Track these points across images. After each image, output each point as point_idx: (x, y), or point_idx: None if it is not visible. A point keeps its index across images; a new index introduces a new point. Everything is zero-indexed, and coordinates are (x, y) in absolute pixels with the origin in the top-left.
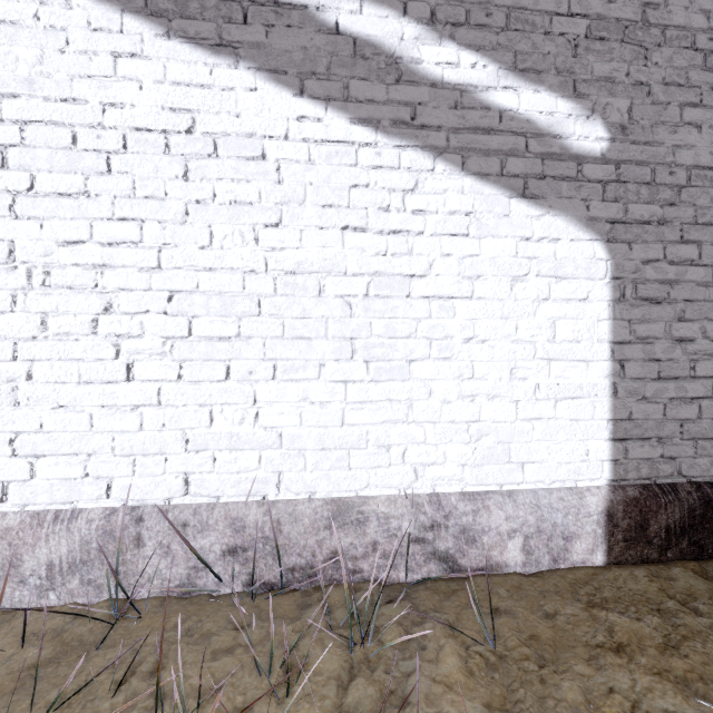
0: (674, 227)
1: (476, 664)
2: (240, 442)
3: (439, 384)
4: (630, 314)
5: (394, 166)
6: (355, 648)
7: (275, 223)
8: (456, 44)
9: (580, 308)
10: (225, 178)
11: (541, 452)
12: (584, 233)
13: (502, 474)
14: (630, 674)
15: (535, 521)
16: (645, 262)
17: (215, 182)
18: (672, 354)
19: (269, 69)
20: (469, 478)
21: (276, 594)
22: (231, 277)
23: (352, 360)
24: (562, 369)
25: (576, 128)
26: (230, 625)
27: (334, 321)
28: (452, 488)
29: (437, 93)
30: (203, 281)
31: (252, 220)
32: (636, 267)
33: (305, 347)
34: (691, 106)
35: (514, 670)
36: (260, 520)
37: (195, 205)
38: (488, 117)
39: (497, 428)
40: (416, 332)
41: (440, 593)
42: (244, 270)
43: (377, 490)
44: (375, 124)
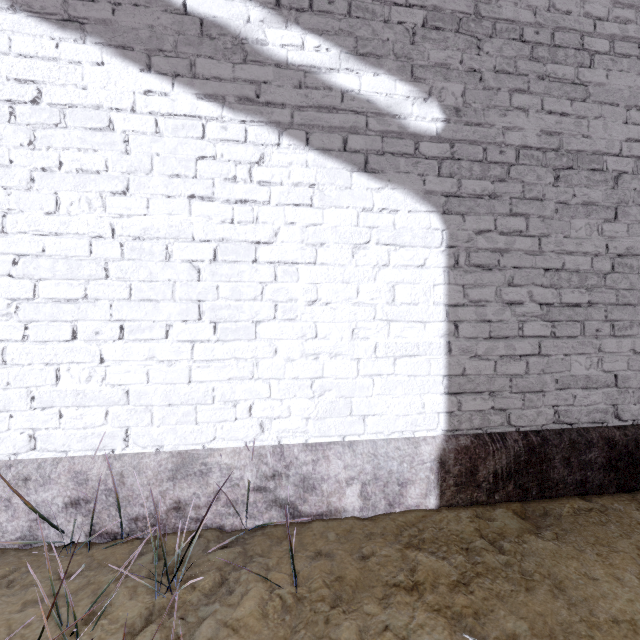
0: (504, 201)
1: (274, 607)
2: (87, 399)
3: (284, 344)
4: (463, 280)
5: (241, 140)
6: (164, 595)
7: (123, 191)
8: (300, 28)
9: (418, 273)
10: (72, 148)
11: (381, 406)
12: (421, 205)
13: (345, 426)
14: (412, 612)
15: (372, 469)
16: (478, 232)
17: (62, 150)
18: (502, 316)
19: (116, 45)
20: (313, 430)
21: (113, 543)
22: (78, 242)
23: (199, 321)
24: (400, 329)
25: (414, 109)
26: (55, 575)
27: (181, 284)
28: (297, 440)
29: (282, 72)
30: (49, 245)
31: (99, 187)
32: (470, 237)
33: (153, 308)
34: (519, 92)
35: (306, 611)
36: (103, 473)
37: (41, 172)
38: (331, 97)
39: (339, 384)
40: (261, 295)
41: (274, 538)
42: (91, 235)
43: (223, 443)
44: (222, 100)
